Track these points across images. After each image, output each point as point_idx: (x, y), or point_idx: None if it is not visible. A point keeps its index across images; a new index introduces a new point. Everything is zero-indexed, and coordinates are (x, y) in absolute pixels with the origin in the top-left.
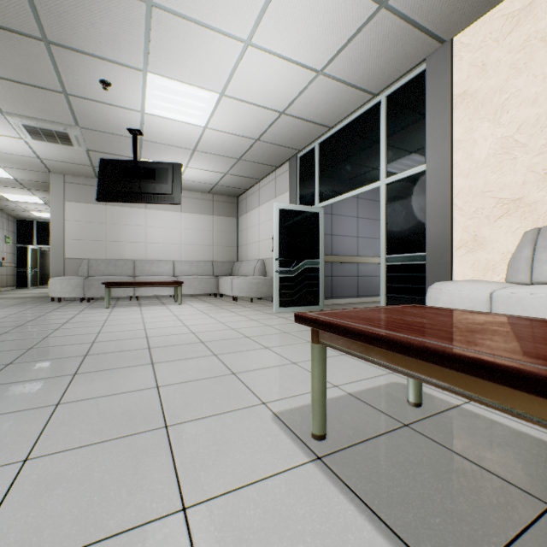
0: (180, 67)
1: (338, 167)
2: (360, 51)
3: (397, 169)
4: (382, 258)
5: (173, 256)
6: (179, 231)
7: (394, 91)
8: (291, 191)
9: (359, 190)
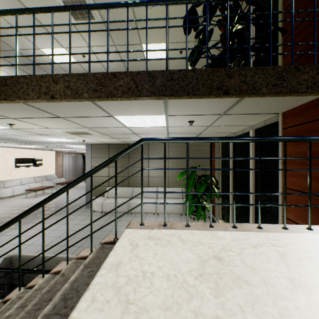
0: None
1: None
2: None
3: None
4: None
5: None
6: None
7: None
8: None
9: None
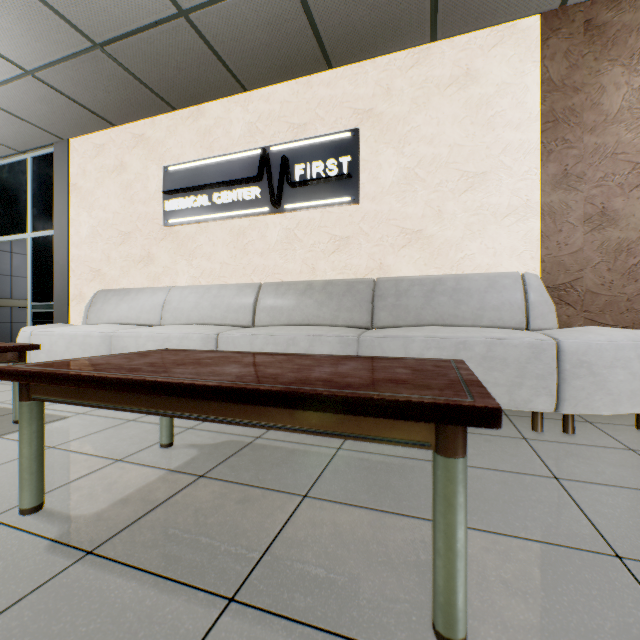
0: None
1: None
2: None
3: (41, 227)
4: (29, 305)
5: None
6: None
7: (39, 157)
8: None
9: (11, 237)
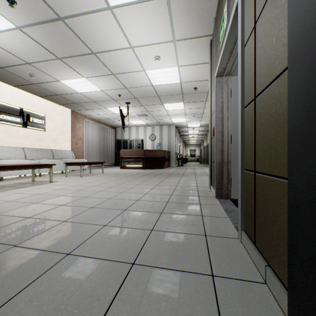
0: None
1: None
2: None
3: None
4: None
5: None
6: None
7: None
8: None
9: None
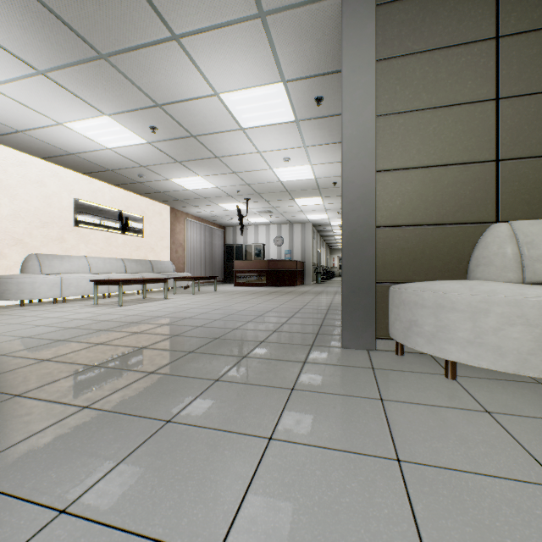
0: None
1: None
2: None
3: None
4: None
5: None
6: None
7: None
8: None
9: None
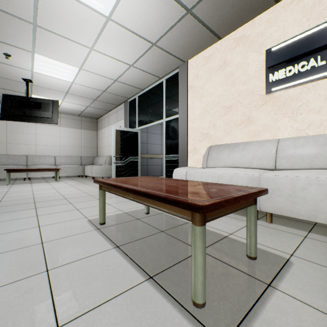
0: (55, 54)
1: (146, 110)
2: (148, 60)
3: (169, 115)
4: (164, 156)
5: (54, 153)
6: (59, 138)
7: (168, 78)
8: (125, 119)
9: (155, 122)
